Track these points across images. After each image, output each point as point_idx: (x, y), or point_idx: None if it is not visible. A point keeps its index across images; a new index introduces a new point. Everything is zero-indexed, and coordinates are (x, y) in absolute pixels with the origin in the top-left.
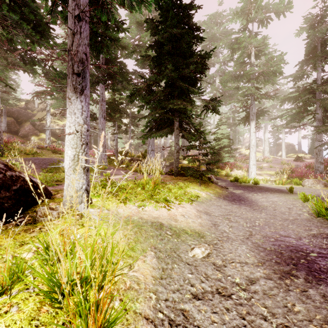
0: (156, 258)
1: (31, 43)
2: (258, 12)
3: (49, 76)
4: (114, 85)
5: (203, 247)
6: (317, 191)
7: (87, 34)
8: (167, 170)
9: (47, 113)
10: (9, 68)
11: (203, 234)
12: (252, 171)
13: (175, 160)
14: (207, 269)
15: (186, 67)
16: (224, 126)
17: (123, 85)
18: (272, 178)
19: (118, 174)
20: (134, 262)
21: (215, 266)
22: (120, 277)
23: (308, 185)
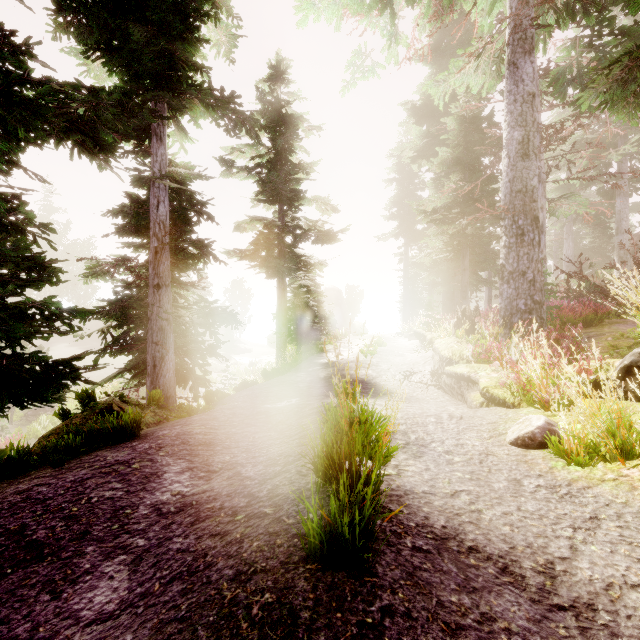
0: None
1: None
2: None
3: None
4: None
5: None
6: None
7: None
8: None
9: None
10: None
11: None
12: None
13: None
14: None
15: None
16: None
17: None
18: None
19: None
20: None
21: None
22: None
23: None
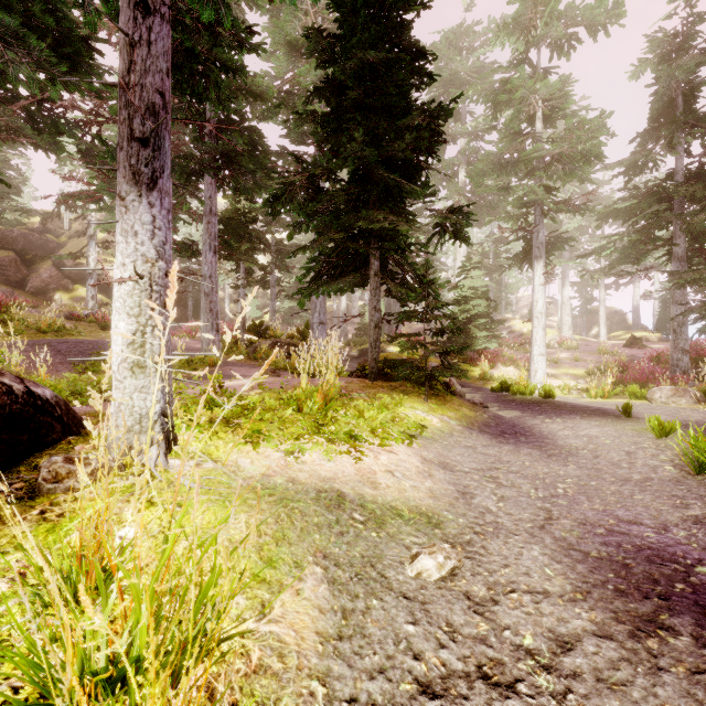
0: (326, 582)
1: (48, 83)
2: (551, 24)
3: (92, 159)
4: (236, 180)
5: (440, 552)
6: (682, 414)
7: (165, 48)
8: (353, 366)
9: (89, 241)
10: (2, 140)
11: (439, 519)
12: (537, 369)
13: (372, 344)
14: (453, 611)
15: (397, 137)
16: (476, 272)
17: (257, 180)
18: (581, 383)
19: (245, 376)
20: (273, 595)
21: (471, 602)
22: (236, 638)
23: (661, 399)
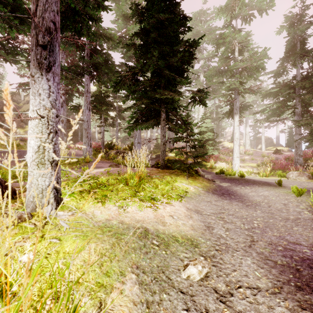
0: (138, 284)
1: (9, 29)
2: (242, 9)
3: None
4: (99, 77)
5: (199, 264)
6: (303, 184)
7: None
8: (153, 162)
9: None
10: None
11: (197, 242)
12: (236, 163)
13: (162, 152)
14: (208, 301)
15: (173, 55)
16: (208, 120)
17: (109, 77)
18: (255, 170)
19: (103, 167)
20: (107, 295)
21: (218, 295)
22: None
23: (293, 177)
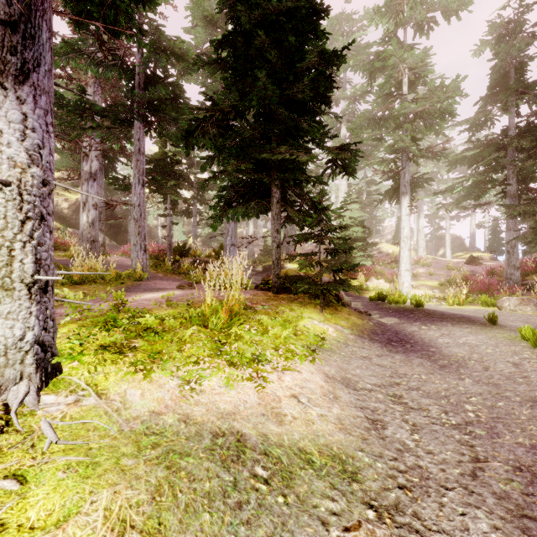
0: None
1: None
2: (415, 8)
3: None
4: (161, 126)
5: None
6: (533, 320)
7: None
8: (259, 279)
9: None
10: None
11: (354, 465)
12: (404, 281)
13: (274, 262)
14: None
15: (296, 81)
16: (355, 206)
17: (179, 127)
18: (436, 292)
19: (166, 289)
20: None
21: None
22: None
23: (510, 307)
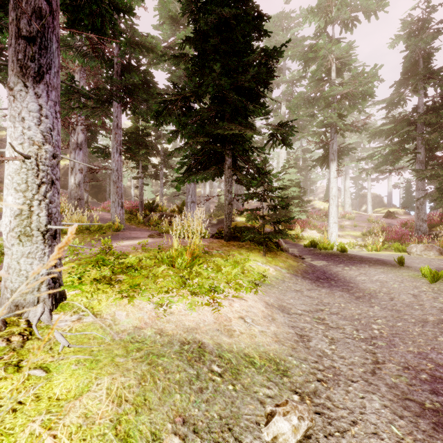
0: None
1: None
2: (341, 9)
3: None
4: (135, 106)
5: (293, 412)
6: (434, 263)
7: None
8: (214, 230)
9: None
10: None
11: (285, 365)
12: (332, 232)
13: (226, 216)
14: None
15: (244, 71)
16: (292, 170)
17: (149, 106)
18: (359, 241)
19: (139, 237)
20: None
21: None
22: None
23: (417, 252)
